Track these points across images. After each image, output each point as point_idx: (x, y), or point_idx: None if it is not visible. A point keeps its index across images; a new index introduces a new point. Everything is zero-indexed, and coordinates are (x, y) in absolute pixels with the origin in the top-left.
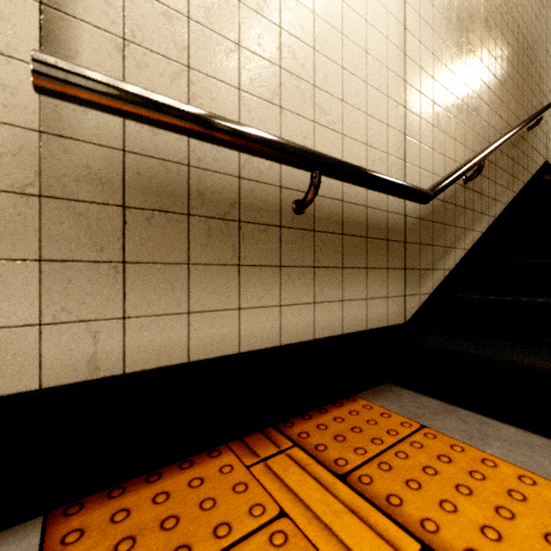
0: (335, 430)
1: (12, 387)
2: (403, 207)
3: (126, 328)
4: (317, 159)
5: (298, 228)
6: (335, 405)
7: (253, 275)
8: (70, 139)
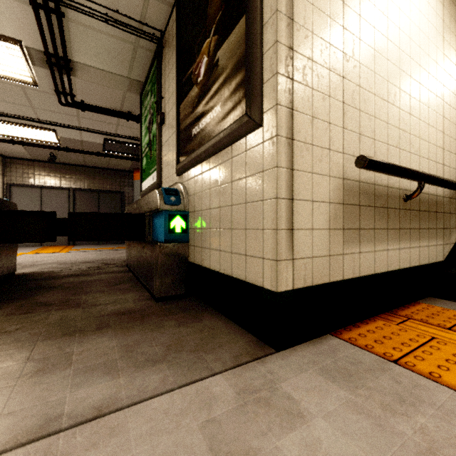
0: (423, 314)
1: (338, 278)
2: (442, 192)
3: (360, 257)
4: (426, 177)
5: (404, 209)
6: (409, 305)
7: (391, 234)
8: (348, 180)
